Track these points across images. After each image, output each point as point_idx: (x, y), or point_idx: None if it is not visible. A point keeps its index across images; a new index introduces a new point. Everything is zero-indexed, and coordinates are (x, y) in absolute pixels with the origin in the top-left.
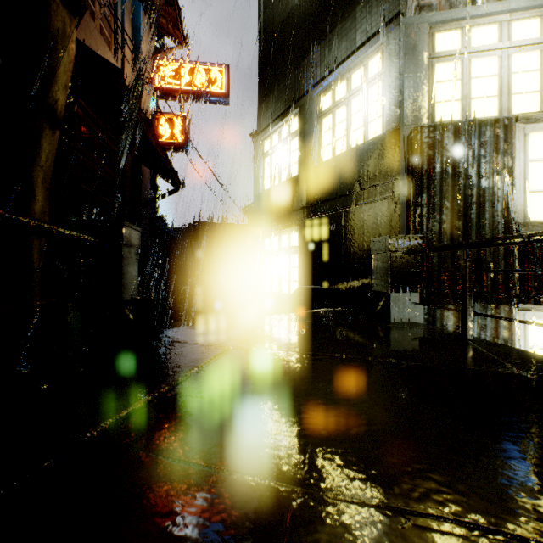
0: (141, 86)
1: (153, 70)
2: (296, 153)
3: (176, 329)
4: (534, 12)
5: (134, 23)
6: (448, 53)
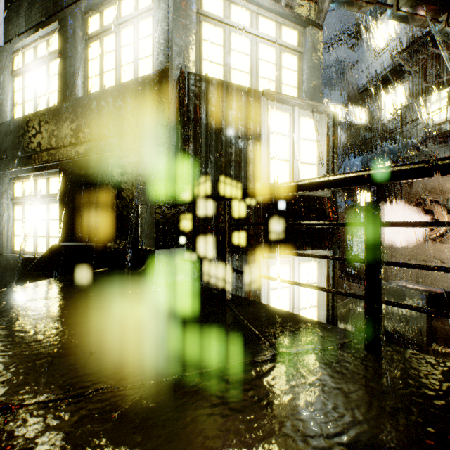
0: None
1: None
2: (57, 78)
3: None
4: (273, 16)
5: None
6: (213, 16)
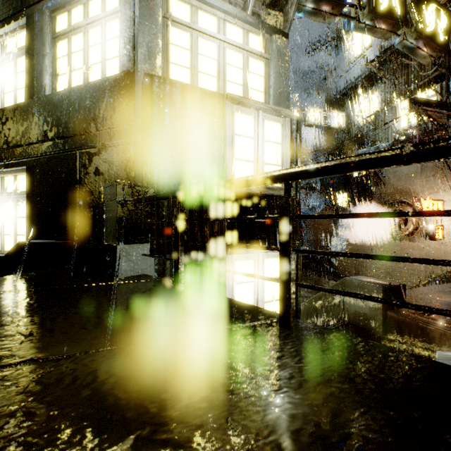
0: None
1: None
2: (25, 74)
3: None
4: (240, 23)
5: None
6: (180, 21)
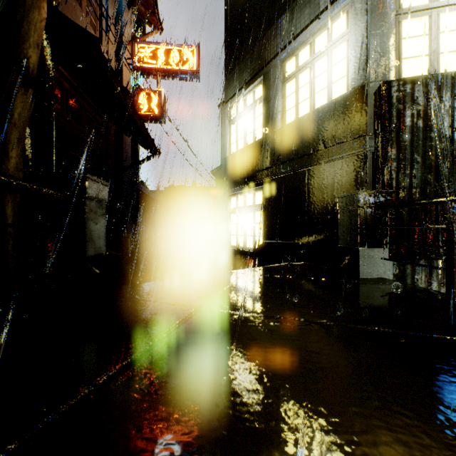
0: (123, 65)
1: (134, 52)
2: (260, 118)
3: (144, 285)
4: None
5: (117, 11)
6: (415, 8)
